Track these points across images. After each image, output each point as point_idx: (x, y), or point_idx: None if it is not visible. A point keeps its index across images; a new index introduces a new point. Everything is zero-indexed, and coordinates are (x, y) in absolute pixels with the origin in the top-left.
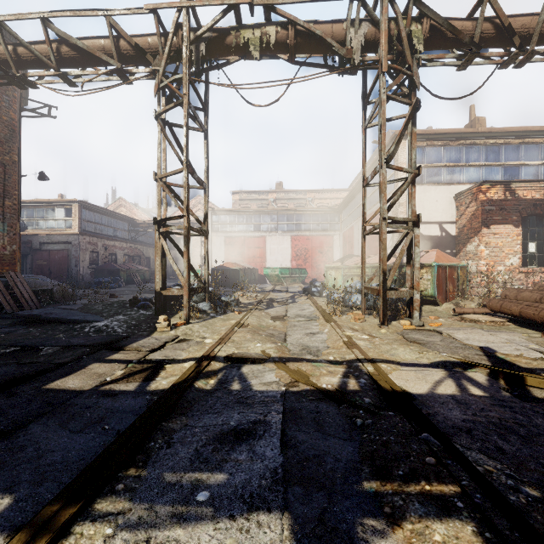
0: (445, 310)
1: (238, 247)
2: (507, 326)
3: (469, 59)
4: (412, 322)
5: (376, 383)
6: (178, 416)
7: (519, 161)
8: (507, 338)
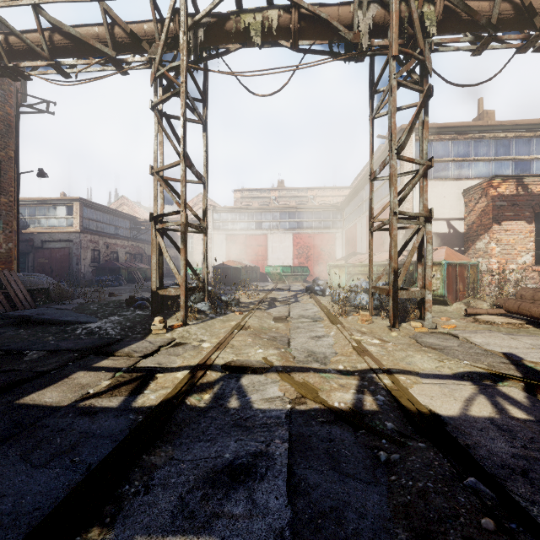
0: (456, 310)
1: (239, 245)
2: (526, 329)
3: (485, 42)
4: (424, 324)
5: (397, 401)
6: (164, 444)
7: (531, 155)
8: (531, 343)
